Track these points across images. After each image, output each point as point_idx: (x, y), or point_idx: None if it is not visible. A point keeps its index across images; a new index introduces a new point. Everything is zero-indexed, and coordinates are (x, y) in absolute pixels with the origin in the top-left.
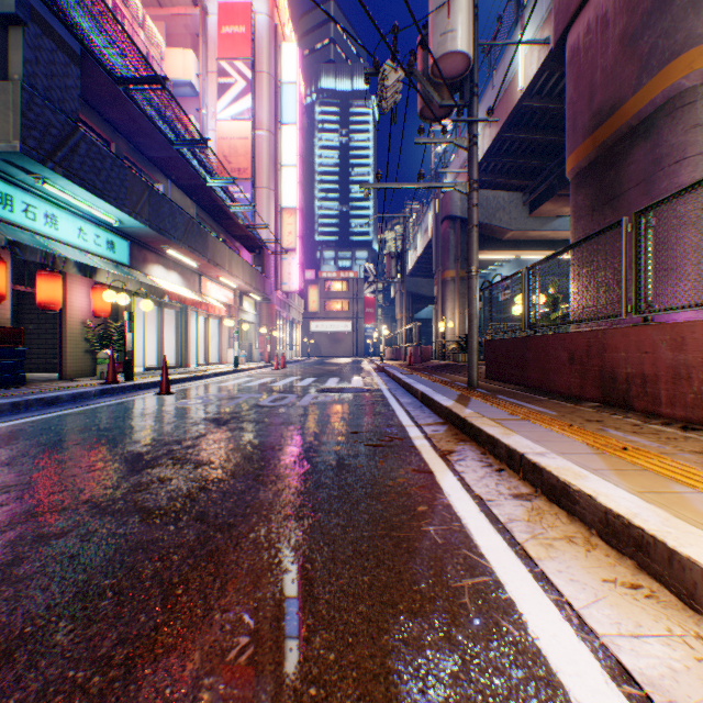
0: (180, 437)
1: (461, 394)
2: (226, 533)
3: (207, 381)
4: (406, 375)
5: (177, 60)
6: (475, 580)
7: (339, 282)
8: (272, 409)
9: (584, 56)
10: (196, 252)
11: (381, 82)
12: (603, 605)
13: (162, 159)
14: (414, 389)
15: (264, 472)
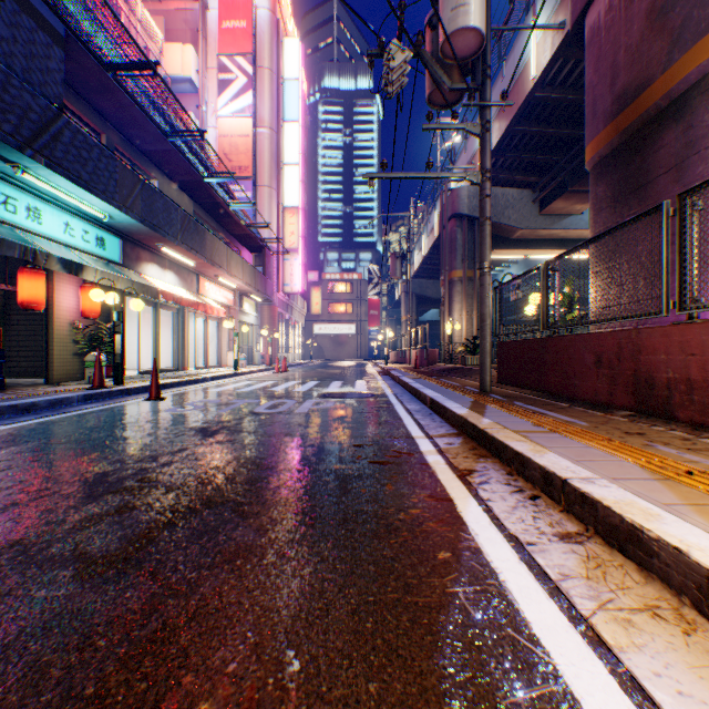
0: (158, 452)
1: (475, 401)
2: (182, 598)
3: (202, 385)
4: (413, 379)
5: (176, 56)
6: (534, 692)
7: (343, 284)
8: (268, 417)
9: (606, 35)
10: (192, 250)
11: (387, 63)
12: None
13: (156, 153)
14: (422, 394)
15: (247, 500)
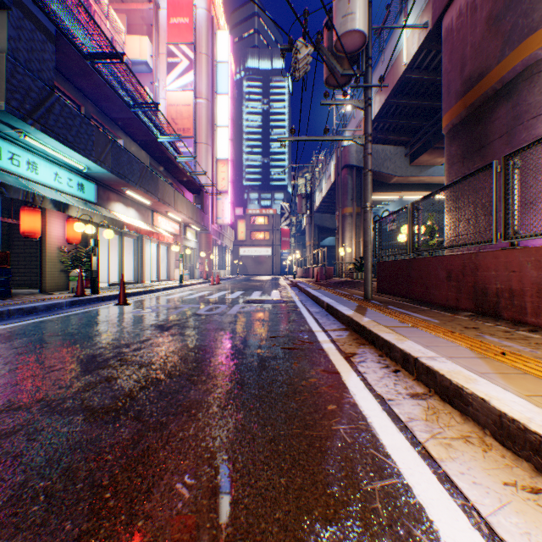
0: (129, 341)
1: (359, 305)
2: (158, 432)
3: (157, 294)
4: (314, 289)
5: (135, 44)
6: (384, 482)
7: (262, 217)
8: (207, 317)
9: (457, 35)
10: (148, 192)
11: (295, 56)
12: (509, 512)
13: (122, 120)
14: (321, 301)
15: (196, 373)
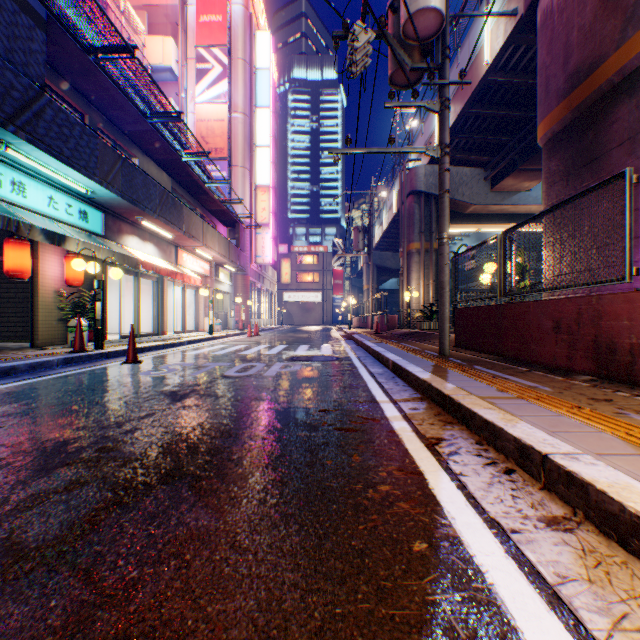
0: (124, 417)
1: (436, 365)
2: (115, 609)
3: (179, 349)
4: (375, 342)
5: (157, 47)
6: None
7: (310, 256)
8: (237, 380)
9: (559, 17)
10: (170, 223)
11: (351, 44)
12: None
13: (136, 133)
14: (385, 358)
15: (206, 474)
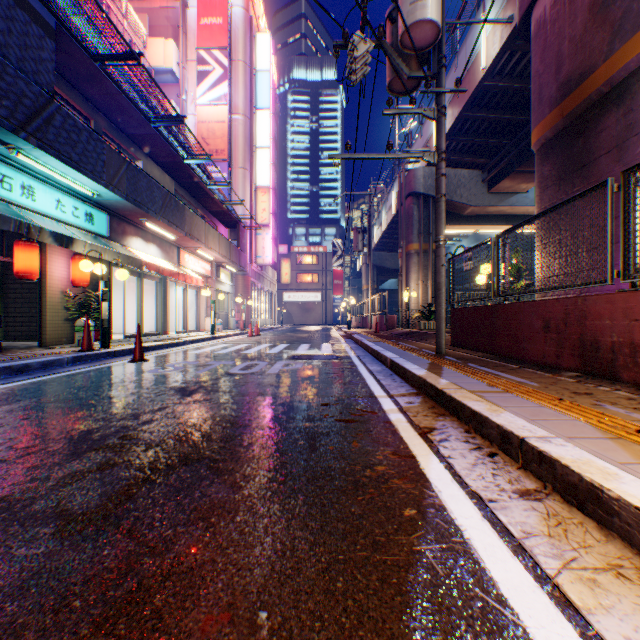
0: (139, 410)
1: (432, 363)
2: (158, 556)
3: (182, 348)
4: (374, 342)
5: (159, 49)
6: None
7: (310, 256)
8: (242, 377)
9: (551, 28)
10: (173, 225)
11: (351, 53)
12: None
13: (140, 137)
14: (383, 356)
15: (221, 457)
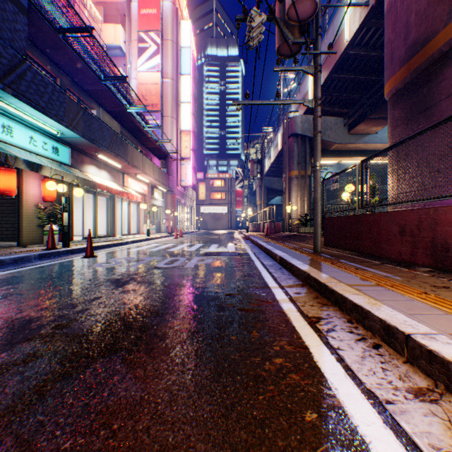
0: (78, 300)
1: (312, 259)
2: None
3: (125, 247)
4: (266, 242)
5: (110, 31)
6: None
7: (219, 181)
8: (165, 270)
9: (401, 5)
10: (119, 156)
11: (249, 24)
12: None
13: (94, 92)
14: (273, 254)
15: (136, 348)
